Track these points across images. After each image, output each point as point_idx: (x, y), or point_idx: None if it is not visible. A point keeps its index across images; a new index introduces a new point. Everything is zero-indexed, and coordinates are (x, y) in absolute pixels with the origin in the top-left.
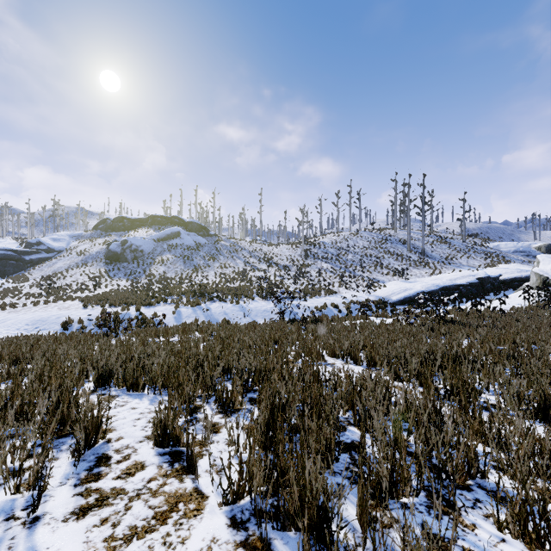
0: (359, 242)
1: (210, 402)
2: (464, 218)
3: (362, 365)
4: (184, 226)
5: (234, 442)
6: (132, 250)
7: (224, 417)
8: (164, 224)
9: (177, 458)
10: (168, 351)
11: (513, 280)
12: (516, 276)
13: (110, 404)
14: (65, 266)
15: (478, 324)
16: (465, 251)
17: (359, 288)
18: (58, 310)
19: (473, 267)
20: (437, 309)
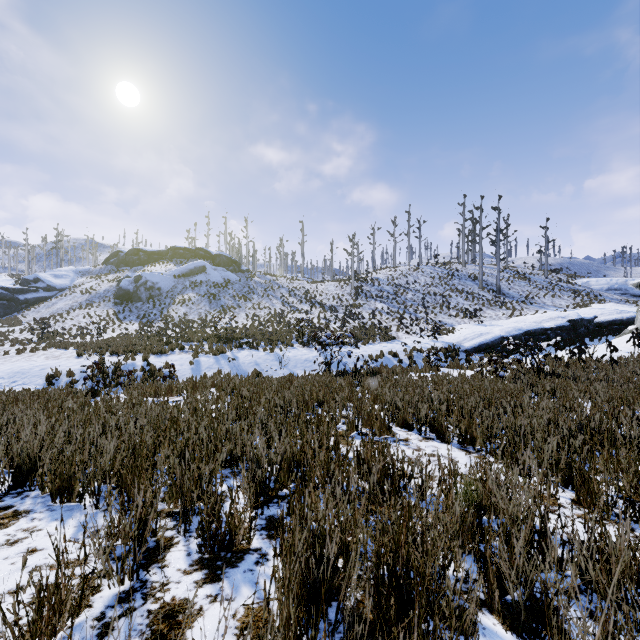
0: (420, 278)
1: (191, 531)
2: (546, 249)
3: (450, 442)
4: (211, 260)
5: None
6: (147, 287)
7: (205, 583)
8: (186, 257)
9: None
10: (153, 421)
11: (612, 322)
12: (615, 318)
13: None
14: (67, 307)
15: (587, 377)
16: (548, 289)
17: (422, 333)
18: (45, 359)
19: (560, 307)
20: (534, 358)
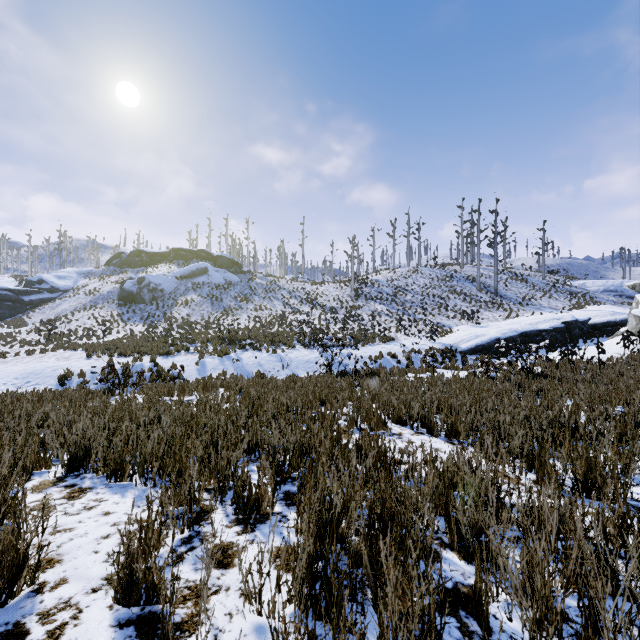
0: (419, 280)
1: (225, 501)
2: (543, 251)
3: (439, 436)
4: (213, 262)
5: (254, 597)
6: (150, 289)
7: (243, 533)
8: (188, 259)
9: (149, 634)
10: (177, 417)
11: (605, 324)
12: (609, 320)
13: (74, 504)
14: (71, 308)
15: (574, 378)
16: (545, 291)
17: (421, 334)
18: (56, 360)
19: (556, 309)
20: (523, 360)
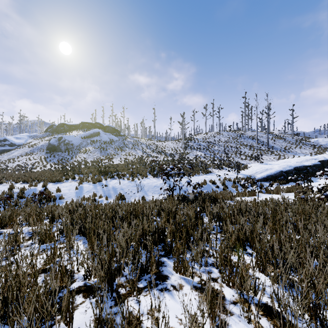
0: (221, 138)
1: None
2: (292, 122)
3: None
4: (103, 129)
5: None
6: (65, 143)
7: None
8: (90, 128)
9: None
10: None
11: None
12: None
13: None
14: (18, 154)
15: None
16: (296, 144)
17: (227, 169)
18: None
19: (306, 154)
20: None
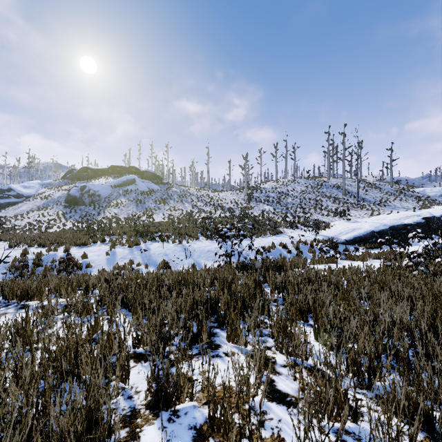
0: (297, 187)
1: None
2: (391, 166)
3: None
4: (140, 175)
5: None
6: (89, 194)
7: None
8: (122, 173)
9: None
10: None
11: None
12: None
13: None
14: (28, 209)
15: None
16: (396, 195)
17: (303, 228)
18: None
19: (408, 209)
20: None
